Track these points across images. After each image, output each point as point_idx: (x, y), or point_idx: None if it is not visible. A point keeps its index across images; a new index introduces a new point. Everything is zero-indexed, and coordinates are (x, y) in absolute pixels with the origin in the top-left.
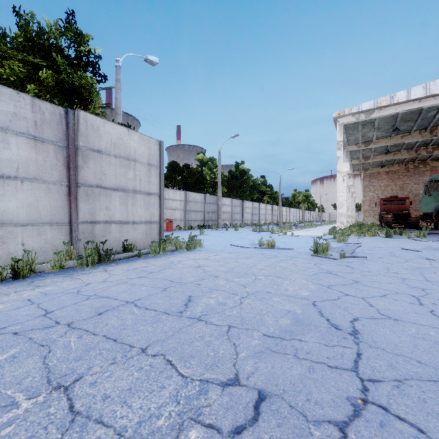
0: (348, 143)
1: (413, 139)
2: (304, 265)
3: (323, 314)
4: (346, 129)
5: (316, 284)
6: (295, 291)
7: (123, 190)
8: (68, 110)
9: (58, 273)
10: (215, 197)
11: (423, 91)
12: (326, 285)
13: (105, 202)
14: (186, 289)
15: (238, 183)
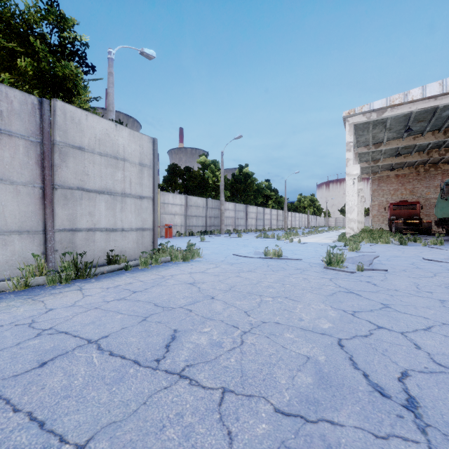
0: (358, 144)
1: (426, 140)
2: (318, 280)
3: (356, 364)
4: (356, 129)
5: (337, 309)
6: (312, 322)
7: (110, 193)
8: (42, 99)
9: (21, 293)
10: (217, 202)
11: (439, 88)
12: (350, 310)
13: (88, 207)
14: (173, 318)
15: (242, 187)
